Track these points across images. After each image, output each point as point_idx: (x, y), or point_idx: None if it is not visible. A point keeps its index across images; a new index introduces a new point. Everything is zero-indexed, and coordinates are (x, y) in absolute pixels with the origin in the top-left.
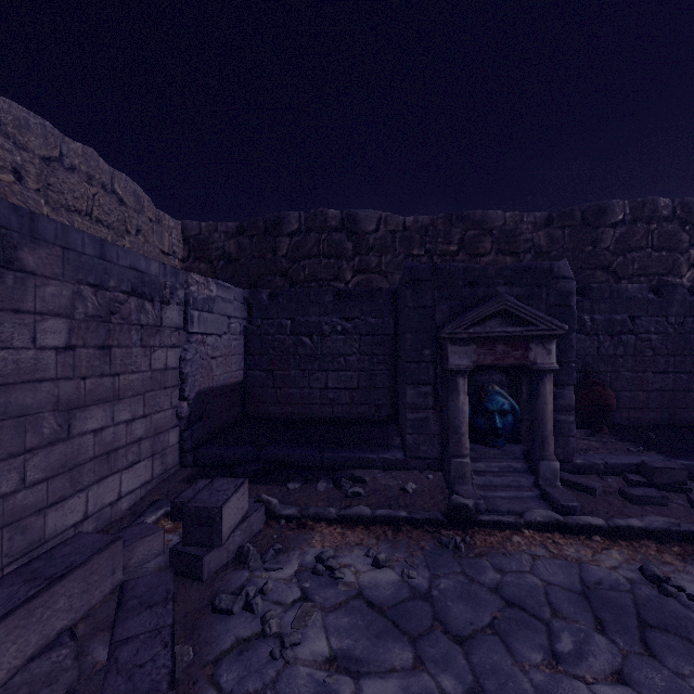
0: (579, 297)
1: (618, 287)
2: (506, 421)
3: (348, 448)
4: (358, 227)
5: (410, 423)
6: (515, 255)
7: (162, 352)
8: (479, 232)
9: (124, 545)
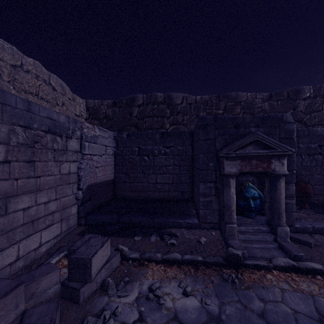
0: None
1: (312, 130)
2: (256, 203)
3: (168, 216)
4: (172, 101)
5: (202, 203)
6: (252, 115)
7: (67, 164)
8: (234, 103)
9: (33, 280)
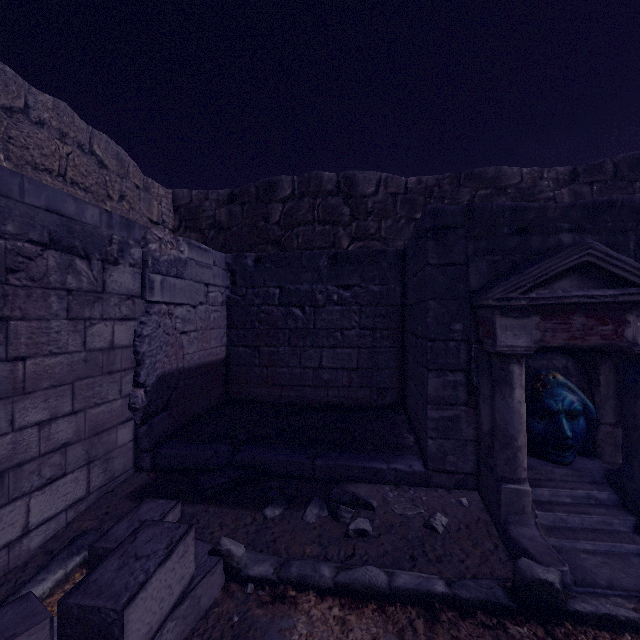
0: None
1: None
2: (577, 426)
3: (347, 451)
4: (355, 190)
5: (433, 423)
6: None
7: (105, 327)
8: (492, 191)
9: None
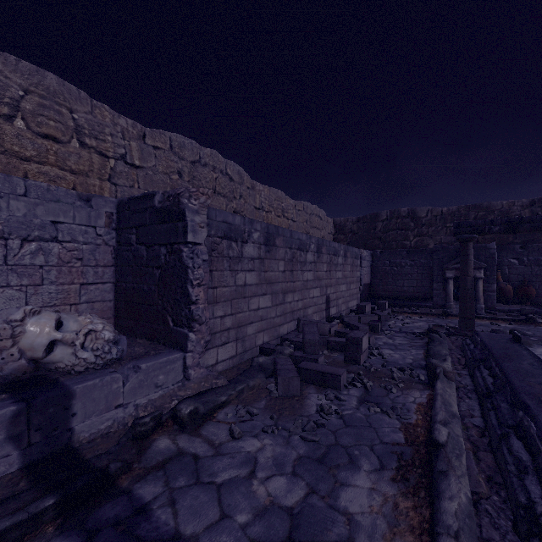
0: (522, 250)
1: None
2: None
3: (413, 302)
4: (416, 215)
5: (434, 294)
6: None
7: (357, 272)
8: (486, 213)
9: None
